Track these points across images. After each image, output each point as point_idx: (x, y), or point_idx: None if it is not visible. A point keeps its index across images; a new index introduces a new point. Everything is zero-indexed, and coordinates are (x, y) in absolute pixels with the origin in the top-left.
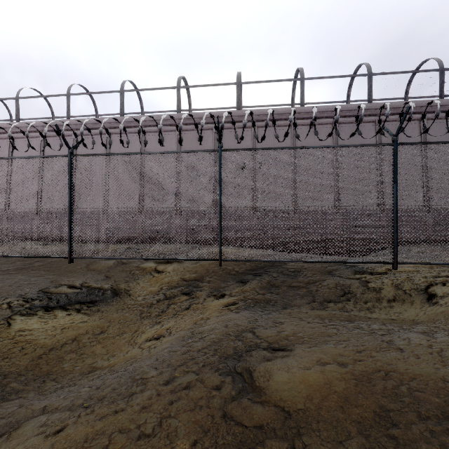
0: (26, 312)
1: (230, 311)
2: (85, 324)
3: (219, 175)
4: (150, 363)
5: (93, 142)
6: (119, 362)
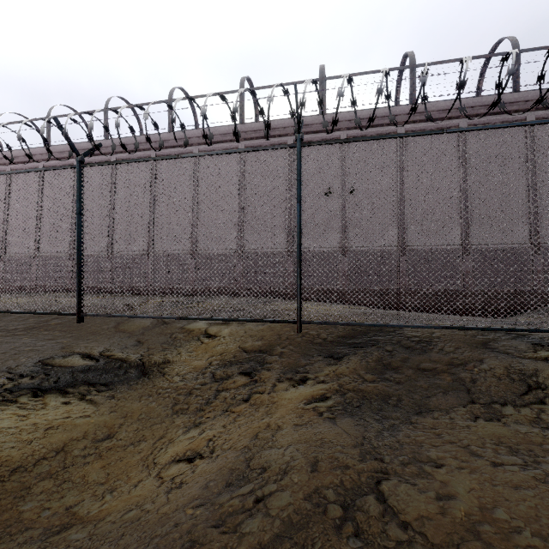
0: (2, 398)
1: (318, 416)
2: (87, 420)
3: (298, 185)
4: None
5: (113, 146)
6: (116, 509)
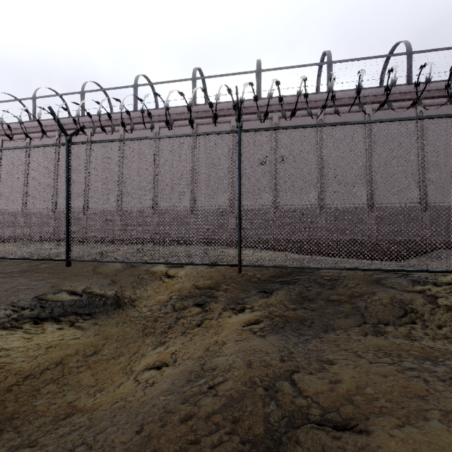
0: (10, 325)
1: (253, 334)
2: (77, 341)
3: (238, 161)
4: (129, 438)
5: (94, 128)
6: (106, 402)
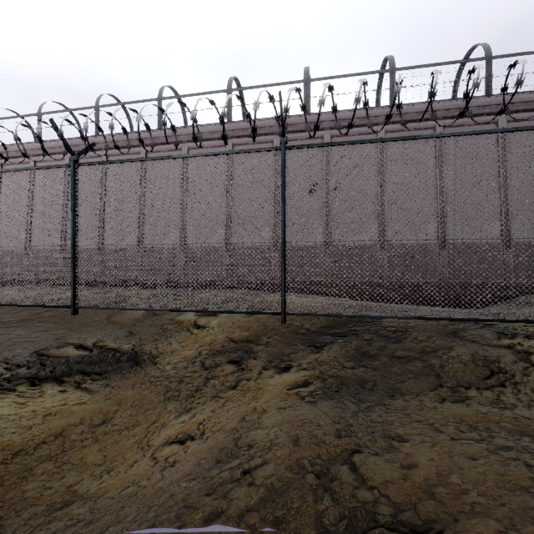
0: (0, 387)
1: (300, 400)
2: (83, 407)
3: (282, 185)
4: None
5: (106, 146)
6: (114, 486)
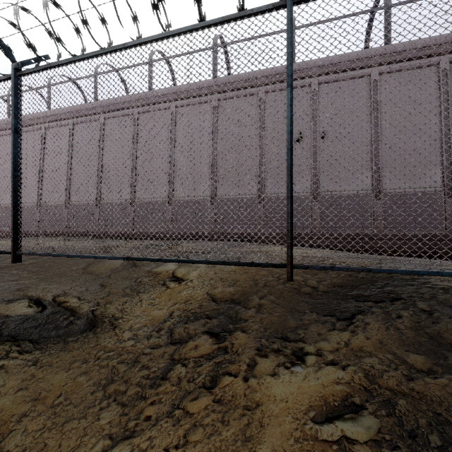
0: None
1: None
2: None
3: (288, 60)
4: None
5: (59, 55)
6: None
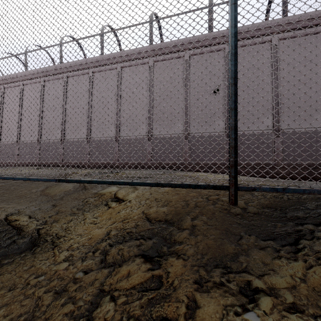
0: None
1: None
2: None
3: None
4: None
5: None
6: None
